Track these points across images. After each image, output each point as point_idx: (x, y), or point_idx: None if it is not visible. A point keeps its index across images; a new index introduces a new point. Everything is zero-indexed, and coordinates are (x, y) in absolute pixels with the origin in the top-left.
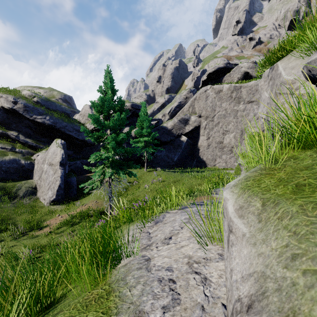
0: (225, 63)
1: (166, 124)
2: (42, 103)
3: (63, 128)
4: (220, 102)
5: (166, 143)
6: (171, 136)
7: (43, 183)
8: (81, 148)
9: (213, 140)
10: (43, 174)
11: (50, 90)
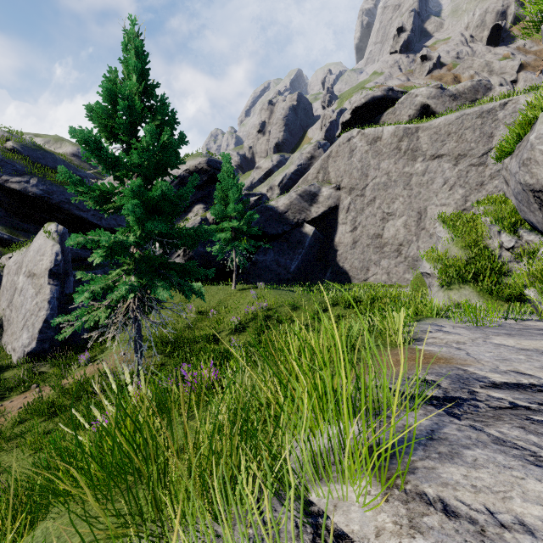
0: (385, 88)
1: (274, 201)
2: (24, 153)
3: (66, 203)
4: (376, 159)
5: (274, 238)
6: (284, 224)
7: (16, 314)
8: None
9: (364, 233)
10: (16, 296)
11: (56, 140)
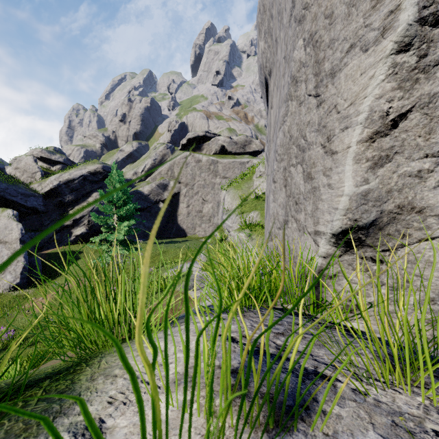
0: (204, 131)
1: (142, 188)
2: None
3: (2, 191)
4: (199, 171)
5: (142, 210)
6: (148, 202)
7: None
8: (24, 217)
9: (193, 209)
10: None
11: None
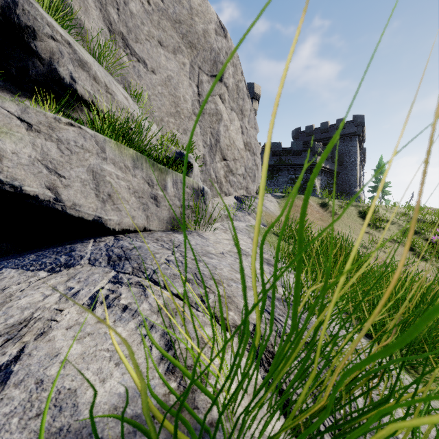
0: None
1: None
2: None
3: None
4: None
5: None
6: None
7: None
8: None
9: None
10: None
11: None
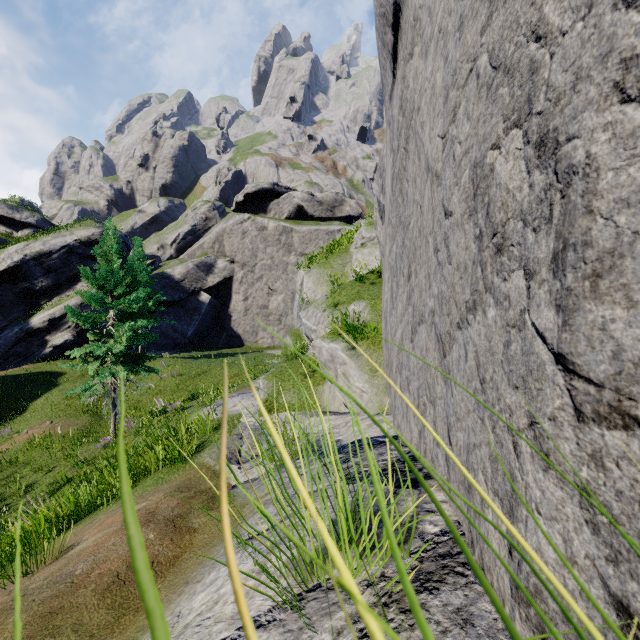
0: (272, 183)
1: (171, 269)
2: None
3: None
4: (264, 245)
5: (171, 304)
6: (181, 292)
7: None
8: None
9: (254, 303)
10: None
11: None
